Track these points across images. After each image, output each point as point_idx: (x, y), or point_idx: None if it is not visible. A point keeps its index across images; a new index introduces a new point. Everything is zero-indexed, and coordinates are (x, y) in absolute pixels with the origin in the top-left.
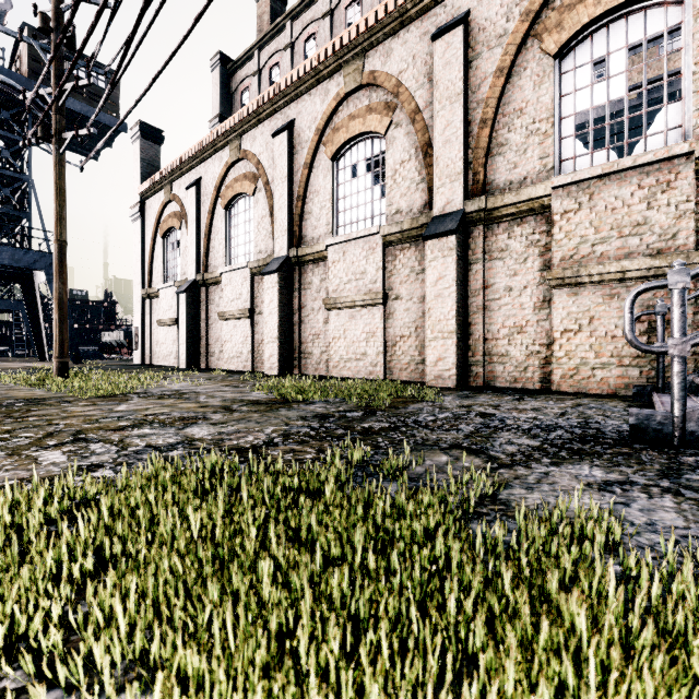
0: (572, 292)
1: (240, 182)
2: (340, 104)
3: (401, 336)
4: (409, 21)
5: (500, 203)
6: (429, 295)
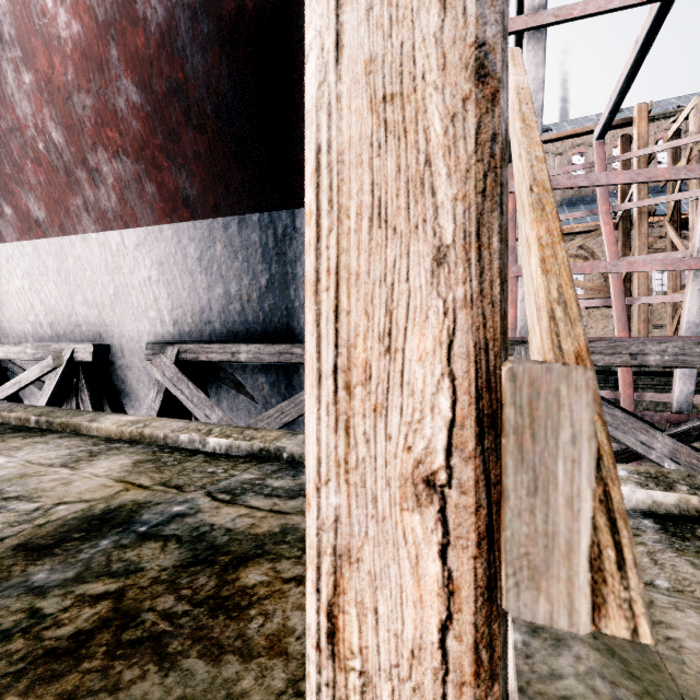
0: None
1: (574, 259)
2: (660, 240)
3: None
4: None
5: None
6: None
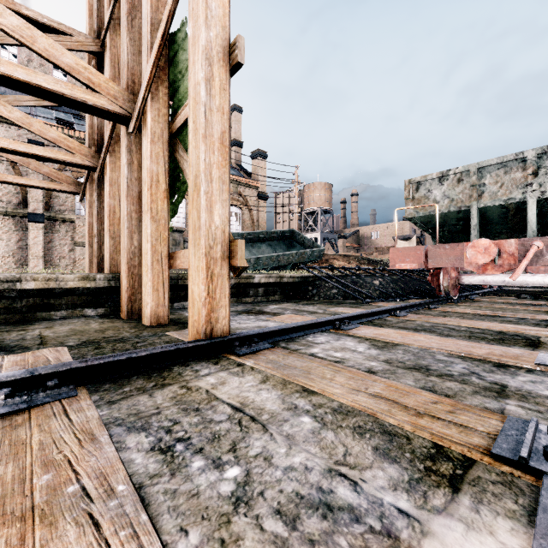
0: (82, 248)
1: None
2: None
3: (3, 257)
4: (11, 124)
5: (58, 216)
6: (31, 242)
